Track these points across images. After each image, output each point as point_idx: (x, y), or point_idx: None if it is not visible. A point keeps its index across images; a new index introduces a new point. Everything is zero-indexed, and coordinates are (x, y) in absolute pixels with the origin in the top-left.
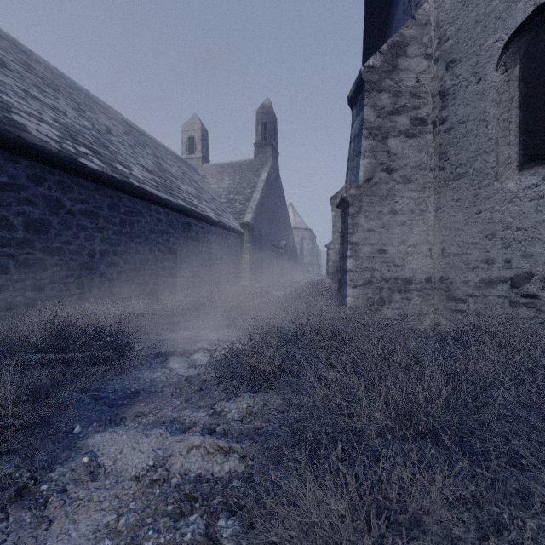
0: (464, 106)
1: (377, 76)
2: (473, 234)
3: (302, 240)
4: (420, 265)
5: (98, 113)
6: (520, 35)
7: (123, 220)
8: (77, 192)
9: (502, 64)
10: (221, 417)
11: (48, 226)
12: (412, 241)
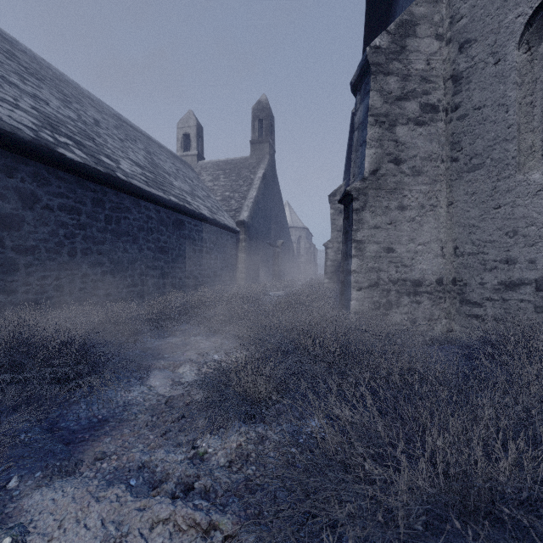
0: (480, 90)
1: (384, 57)
2: (490, 231)
3: (299, 239)
4: (430, 265)
5: (87, 106)
6: None
7: (108, 216)
8: (55, 185)
9: (525, 42)
10: (203, 463)
11: (20, 222)
12: (422, 239)
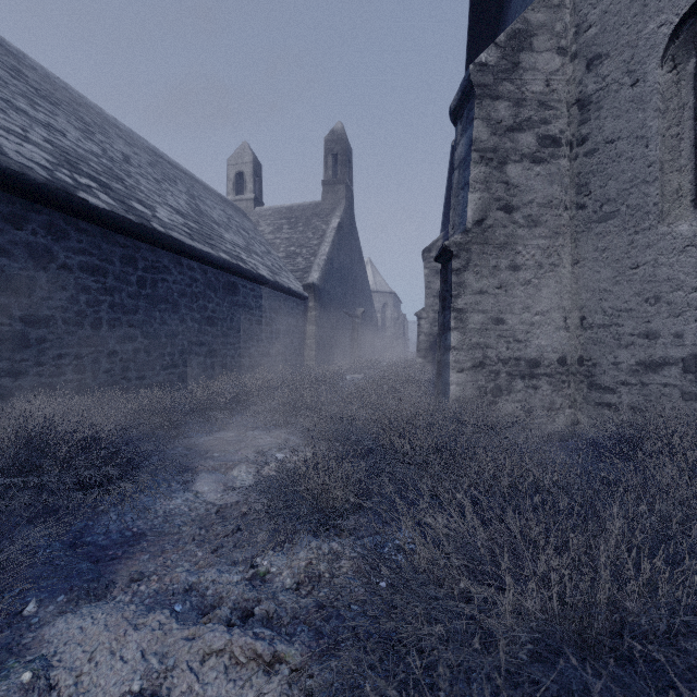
0: (613, 119)
1: (492, 77)
2: (626, 297)
3: (384, 307)
4: (551, 340)
5: (113, 137)
6: (696, 16)
7: (141, 278)
8: (75, 238)
9: (670, 58)
10: (265, 584)
11: (31, 286)
12: (540, 307)
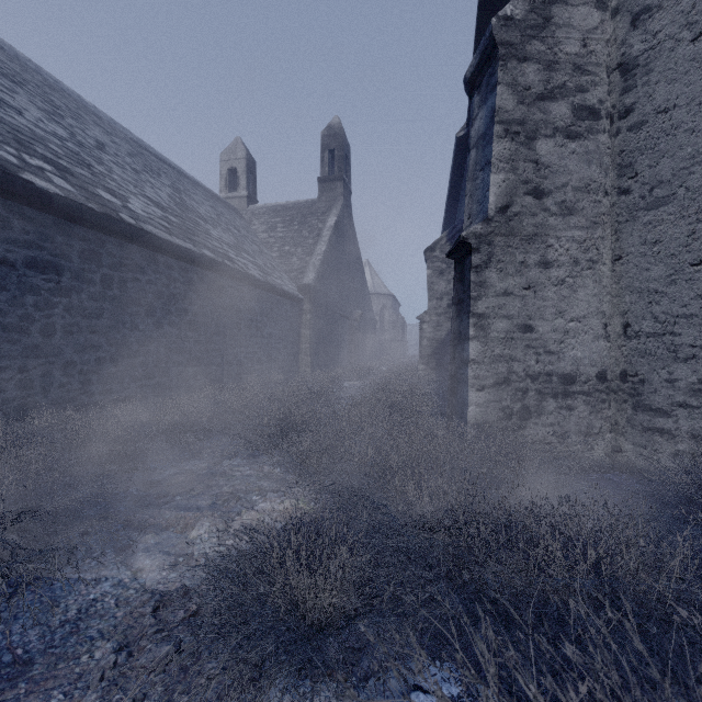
0: (668, 83)
1: (519, 34)
2: (685, 300)
3: (383, 309)
4: (588, 351)
5: (89, 124)
6: None
7: (107, 277)
8: (18, 228)
9: None
10: None
11: None
12: (576, 311)
